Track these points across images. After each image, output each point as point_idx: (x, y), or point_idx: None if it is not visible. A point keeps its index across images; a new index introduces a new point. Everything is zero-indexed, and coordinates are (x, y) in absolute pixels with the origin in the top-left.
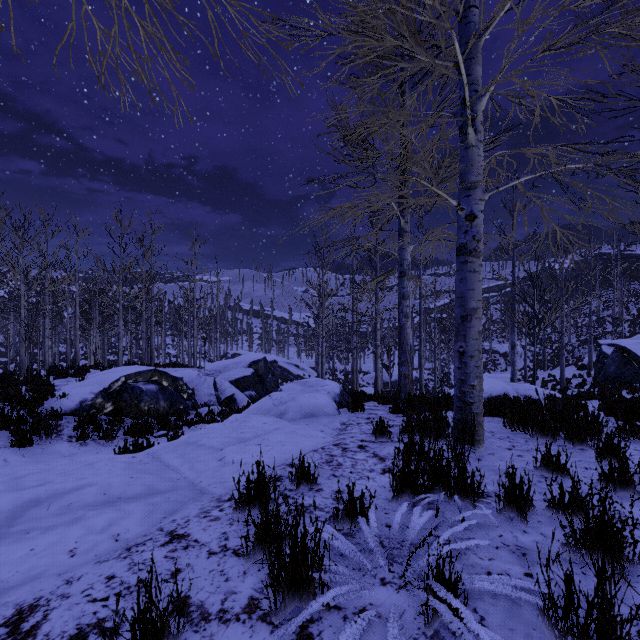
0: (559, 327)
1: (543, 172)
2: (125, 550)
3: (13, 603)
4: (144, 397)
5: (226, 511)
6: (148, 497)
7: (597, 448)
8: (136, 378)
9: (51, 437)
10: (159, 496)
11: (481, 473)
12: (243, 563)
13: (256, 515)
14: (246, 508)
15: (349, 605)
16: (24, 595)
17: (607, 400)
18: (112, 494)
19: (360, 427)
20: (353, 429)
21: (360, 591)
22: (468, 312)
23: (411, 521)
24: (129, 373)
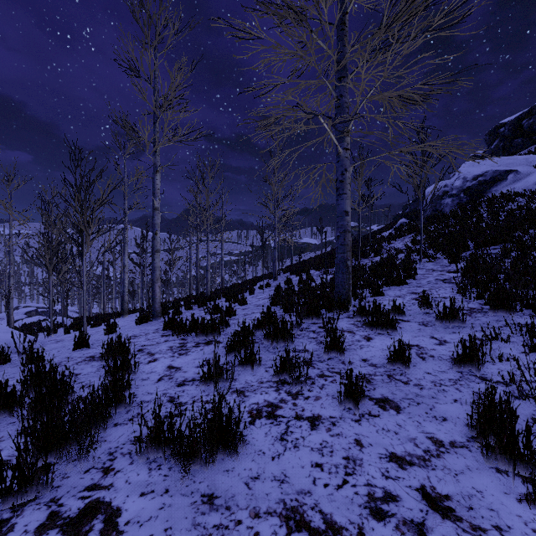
0: None
1: None
2: None
3: None
4: None
5: None
6: None
7: None
8: None
9: None
10: None
11: None
12: None
13: None
14: None
15: None
16: None
17: None
18: None
19: None
20: None
21: None
22: None
23: None
24: None
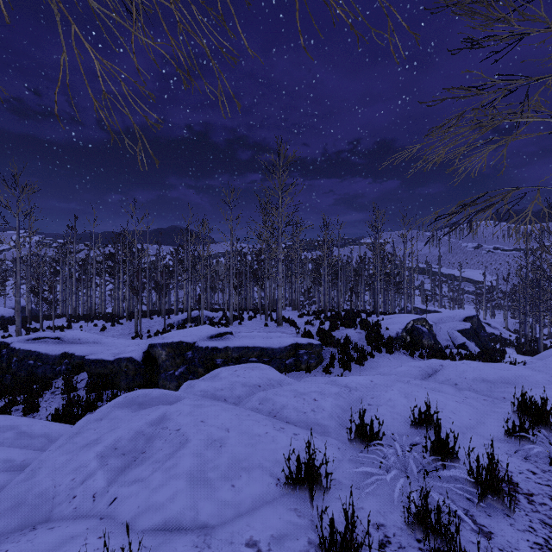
0: None
1: None
2: None
3: None
4: (424, 335)
5: None
6: None
7: None
8: (417, 322)
9: (400, 351)
10: None
11: None
12: None
13: None
14: None
15: None
16: None
17: None
18: None
19: None
20: None
21: None
22: None
23: None
24: (413, 319)
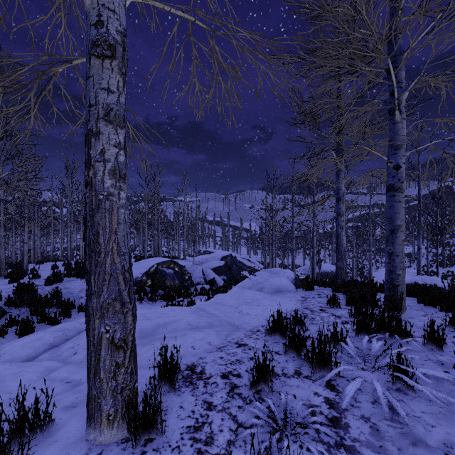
0: None
1: (449, 137)
2: (218, 349)
3: (182, 364)
4: (167, 277)
5: (260, 336)
6: (211, 328)
7: None
8: (162, 265)
9: None
10: (217, 327)
11: (407, 327)
12: (283, 357)
13: (278, 338)
14: (272, 334)
15: (348, 376)
16: (184, 361)
17: None
18: (193, 325)
19: (315, 299)
20: (311, 300)
21: (352, 371)
22: (395, 227)
23: (372, 344)
24: (158, 262)
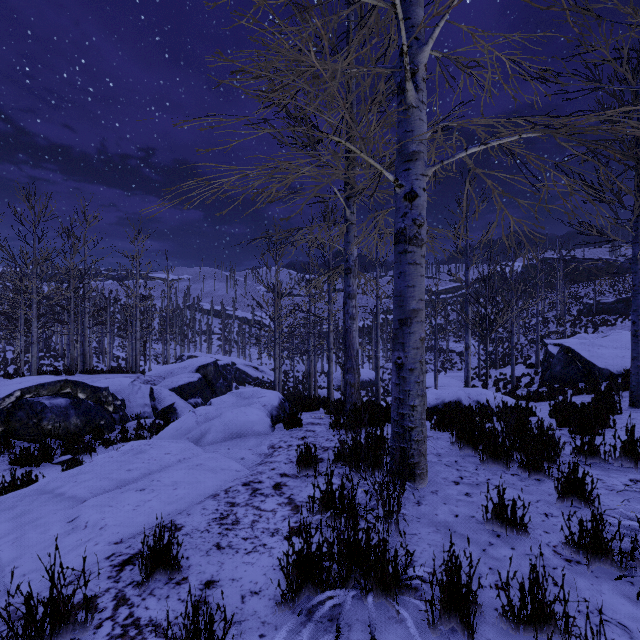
0: (509, 327)
1: (495, 142)
2: None
3: None
4: (47, 414)
5: None
6: None
7: (558, 484)
8: (38, 391)
9: None
10: None
11: (417, 530)
12: None
13: None
14: None
15: None
16: None
17: (558, 406)
18: None
19: (289, 452)
20: (280, 455)
21: None
22: (407, 314)
23: None
24: (27, 386)
